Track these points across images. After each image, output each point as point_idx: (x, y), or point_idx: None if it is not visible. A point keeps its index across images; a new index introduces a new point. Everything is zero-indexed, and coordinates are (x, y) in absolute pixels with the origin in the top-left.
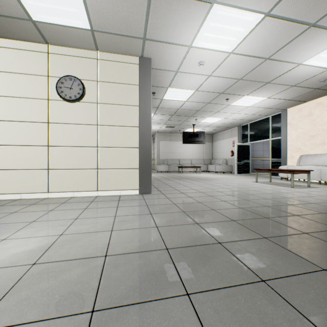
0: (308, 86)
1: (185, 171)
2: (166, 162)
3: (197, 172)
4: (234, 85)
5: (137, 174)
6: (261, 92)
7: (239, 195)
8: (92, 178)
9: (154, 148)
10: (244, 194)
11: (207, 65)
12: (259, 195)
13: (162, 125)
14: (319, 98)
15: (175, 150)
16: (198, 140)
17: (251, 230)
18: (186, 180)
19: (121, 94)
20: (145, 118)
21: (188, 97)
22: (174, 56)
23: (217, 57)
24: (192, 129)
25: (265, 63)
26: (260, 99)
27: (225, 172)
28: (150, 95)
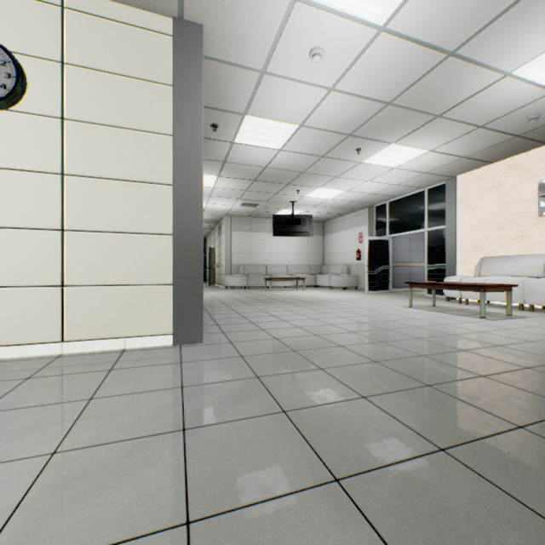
0: (505, 128)
1: (276, 287)
2: (243, 270)
3: (299, 289)
4: (375, 118)
5: (169, 297)
6: (421, 137)
7: (399, 341)
8: (46, 310)
9: (221, 245)
10: (408, 339)
11: (328, 60)
12: (441, 341)
13: (235, 202)
14: (513, 156)
15: (259, 249)
16: (301, 230)
17: (539, 516)
18: (281, 304)
19: (127, 103)
20: (189, 164)
21: (285, 140)
22: (258, 26)
23: (351, 40)
24: (289, 210)
25: (444, 66)
26: (416, 154)
27: (346, 288)
28: (201, 112)
